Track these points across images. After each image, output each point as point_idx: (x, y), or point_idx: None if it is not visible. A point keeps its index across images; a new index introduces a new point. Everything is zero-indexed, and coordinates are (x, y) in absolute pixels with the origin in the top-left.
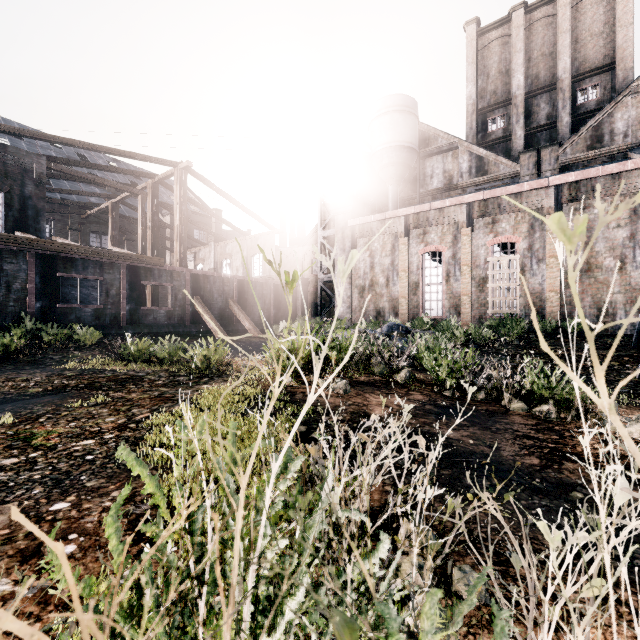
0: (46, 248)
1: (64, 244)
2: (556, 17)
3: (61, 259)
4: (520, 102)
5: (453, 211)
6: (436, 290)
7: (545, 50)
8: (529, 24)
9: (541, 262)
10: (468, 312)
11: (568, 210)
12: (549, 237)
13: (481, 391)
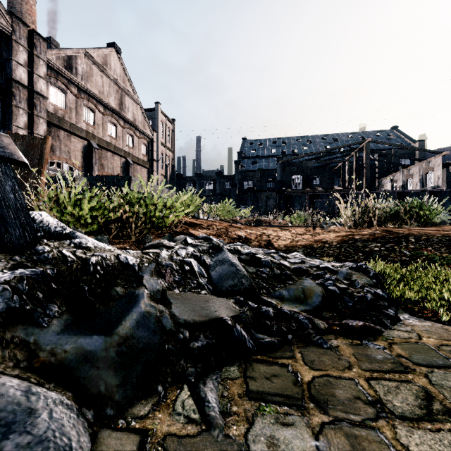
0: (311, 192)
1: (316, 190)
2: None
3: (315, 195)
4: None
5: None
6: None
7: None
8: None
9: None
10: None
11: None
12: None
13: None
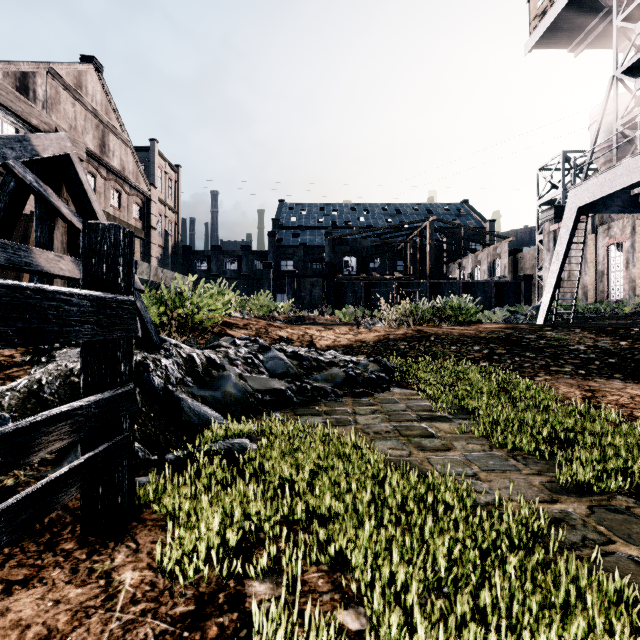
0: (367, 280)
1: (372, 277)
2: None
3: (372, 283)
4: None
5: None
6: (620, 276)
7: None
8: None
9: None
10: None
11: None
12: None
13: None
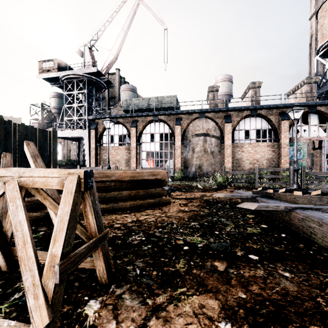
0: None
1: None
2: None
3: None
4: None
5: None
6: (61, 152)
7: None
8: None
9: None
10: (67, 158)
11: None
12: None
13: None
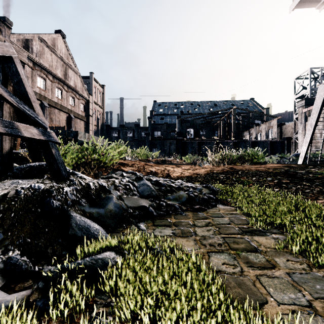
0: (199, 140)
1: (202, 139)
2: None
3: (202, 142)
4: None
5: None
6: None
7: None
8: None
9: None
10: None
11: None
12: None
13: None
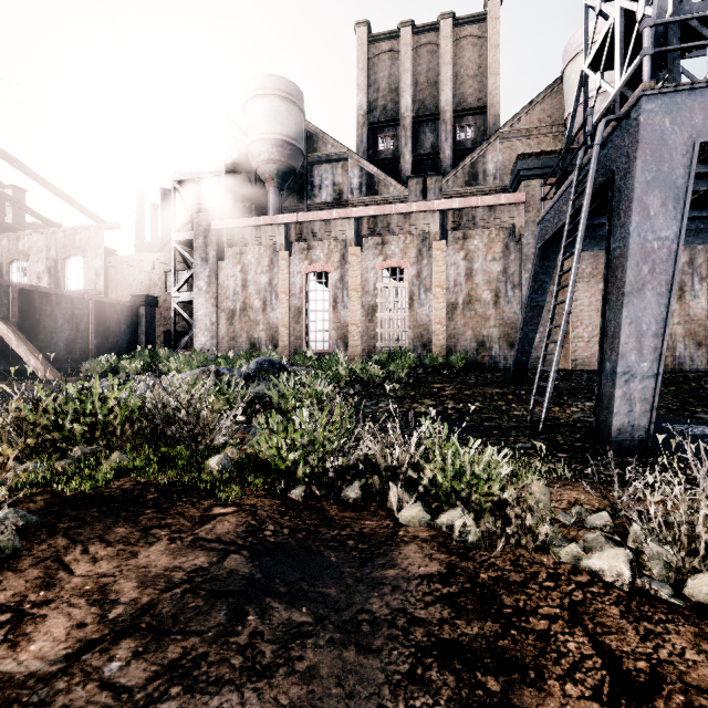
0: None
1: None
2: (440, 47)
3: None
4: (408, 125)
5: (341, 225)
6: (322, 318)
7: (430, 78)
8: (416, 46)
9: (428, 291)
10: (357, 345)
11: (452, 238)
12: (436, 265)
13: (355, 483)
